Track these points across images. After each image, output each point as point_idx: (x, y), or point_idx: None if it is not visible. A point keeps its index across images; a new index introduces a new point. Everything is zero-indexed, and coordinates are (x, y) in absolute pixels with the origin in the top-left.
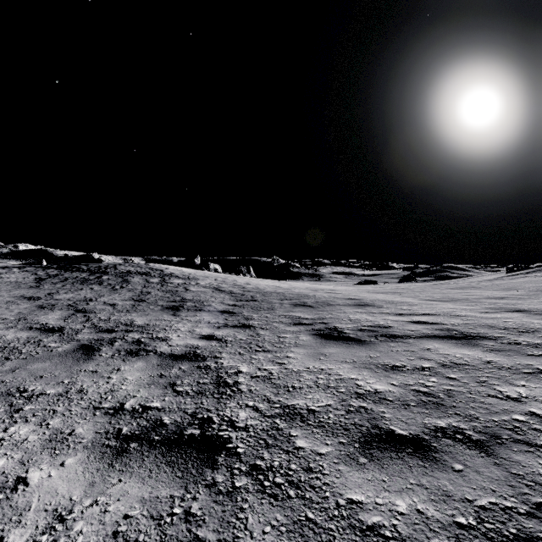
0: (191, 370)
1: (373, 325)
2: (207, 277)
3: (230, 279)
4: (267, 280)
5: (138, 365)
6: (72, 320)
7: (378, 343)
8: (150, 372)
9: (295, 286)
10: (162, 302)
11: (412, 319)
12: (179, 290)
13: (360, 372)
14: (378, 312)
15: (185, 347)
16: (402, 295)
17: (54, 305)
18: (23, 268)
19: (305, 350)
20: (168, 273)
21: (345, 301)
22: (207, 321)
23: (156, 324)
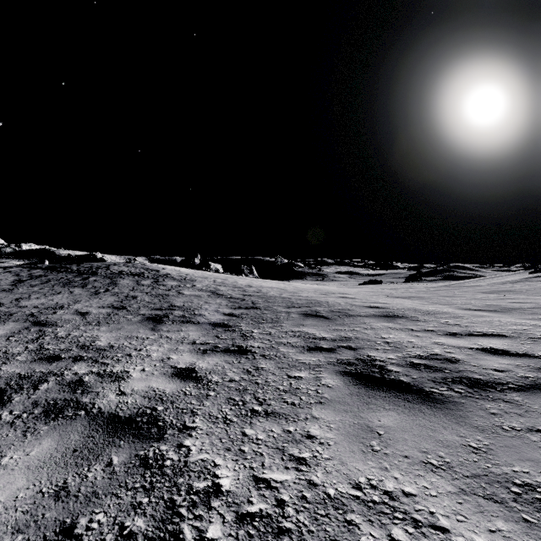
0: (126, 472)
1: (428, 356)
2: (205, 278)
3: (231, 280)
4: (270, 281)
5: (40, 449)
6: (18, 338)
7: (460, 401)
8: (47, 475)
9: (301, 289)
10: (145, 310)
11: (480, 345)
12: (171, 294)
13: (486, 518)
14: (418, 330)
15: (142, 397)
16: (431, 301)
17: (12, 314)
18: (8, 269)
19: (337, 415)
20: (163, 273)
21: (366, 311)
22: (191, 340)
23: (122, 346)
